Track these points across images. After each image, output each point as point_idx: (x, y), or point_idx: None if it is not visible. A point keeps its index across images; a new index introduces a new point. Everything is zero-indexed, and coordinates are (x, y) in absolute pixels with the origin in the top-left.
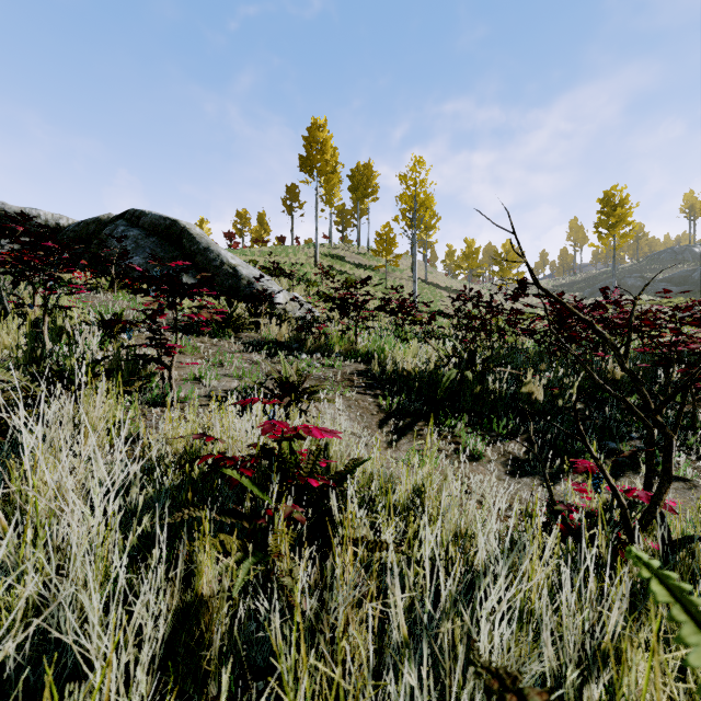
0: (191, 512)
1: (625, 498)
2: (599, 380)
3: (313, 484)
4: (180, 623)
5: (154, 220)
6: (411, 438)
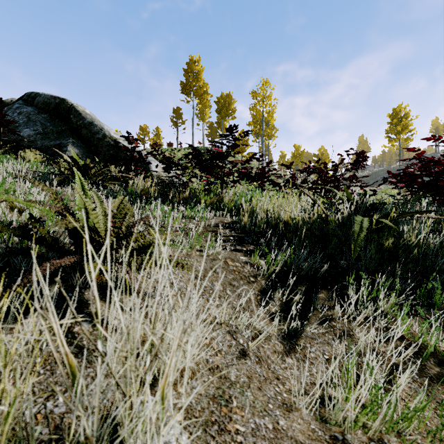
0: None
1: None
2: None
3: None
4: None
5: (46, 99)
6: (318, 326)
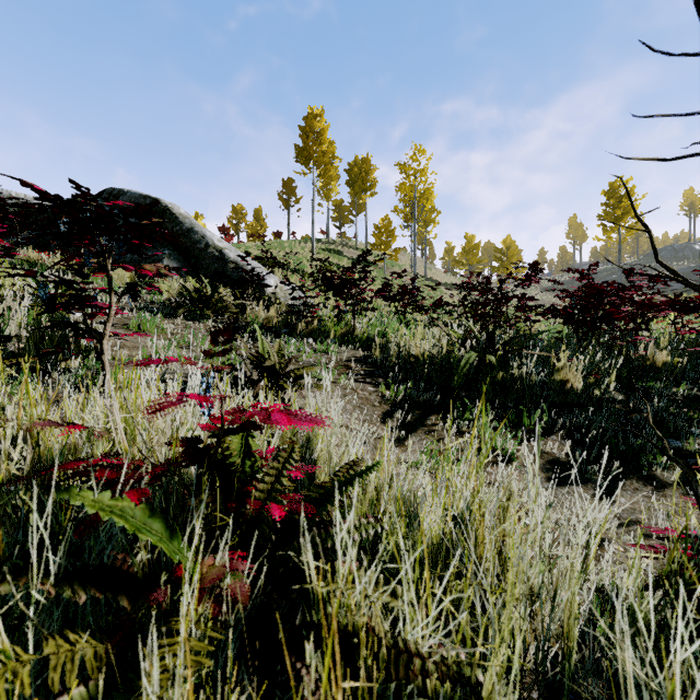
0: None
1: None
2: None
3: (273, 516)
4: None
5: (134, 199)
6: (422, 435)
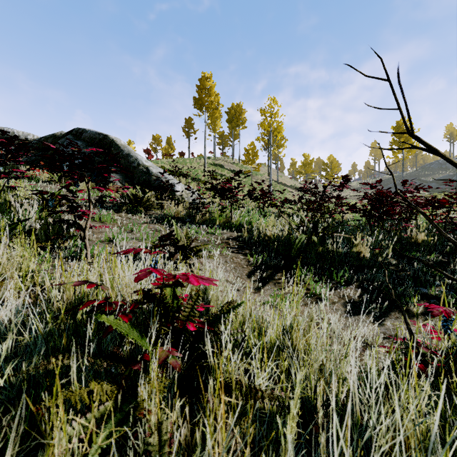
0: (58, 361)
1: None
2: (446, 233)
3: (190, 328)
4: None
5: (92, 135)
6: (272, 285)
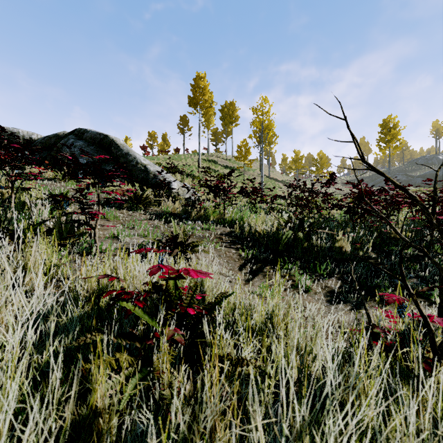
0: (92, 336)
1: (423, 322)
2: (402, 235)
3: (191, 312)
4: (75, 433)
5: (93, 135)
6: (261, 277)
